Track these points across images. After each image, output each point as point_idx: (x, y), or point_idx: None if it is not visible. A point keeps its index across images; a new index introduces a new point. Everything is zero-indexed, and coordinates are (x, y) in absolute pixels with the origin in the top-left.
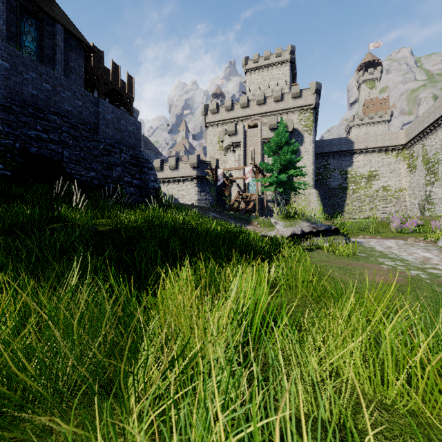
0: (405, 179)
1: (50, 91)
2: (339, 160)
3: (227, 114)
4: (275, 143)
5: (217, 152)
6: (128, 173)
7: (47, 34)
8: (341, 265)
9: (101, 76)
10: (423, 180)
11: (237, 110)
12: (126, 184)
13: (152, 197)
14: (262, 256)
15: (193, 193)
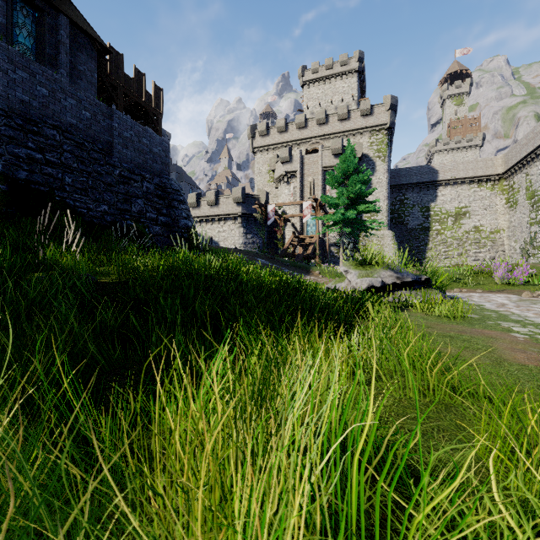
0: (503, 217)
1: (46, 97)
2: (419, 194)
3: (280, 137)
4: (341, 172)
5: (267, 185)
6: (152, 208)
7: (48, 27)
8: (451, 333)
9: (120, 85)
10: (527, 218)
11: (293, 131)
12: (149, 221)
13: (184, 239)
14: (337, 321)
15: (237, 234)
